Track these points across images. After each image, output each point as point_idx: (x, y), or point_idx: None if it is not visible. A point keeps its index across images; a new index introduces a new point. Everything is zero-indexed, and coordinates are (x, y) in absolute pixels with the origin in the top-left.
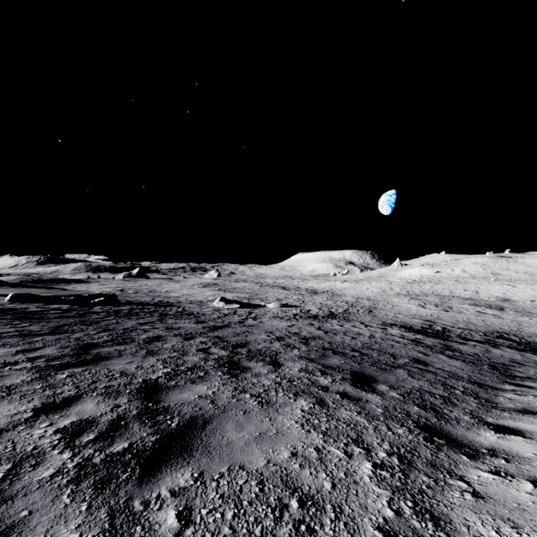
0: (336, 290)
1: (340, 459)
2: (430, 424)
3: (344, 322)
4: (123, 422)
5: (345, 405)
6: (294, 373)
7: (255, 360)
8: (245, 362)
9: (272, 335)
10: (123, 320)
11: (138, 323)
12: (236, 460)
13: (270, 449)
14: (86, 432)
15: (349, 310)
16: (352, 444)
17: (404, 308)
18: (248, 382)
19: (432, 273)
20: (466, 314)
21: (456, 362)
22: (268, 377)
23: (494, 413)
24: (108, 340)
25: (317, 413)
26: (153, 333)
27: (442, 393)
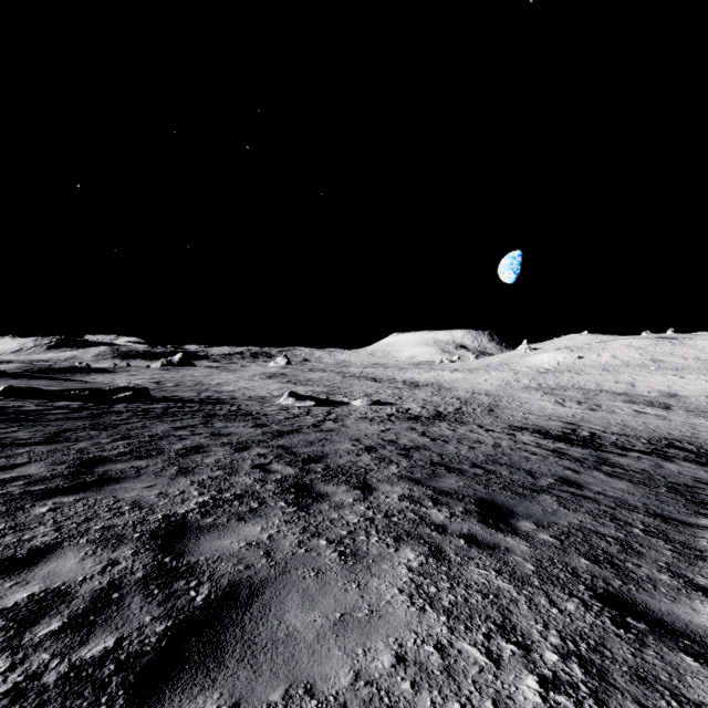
0: (443, 383)
1: (481, 668)
2: (613, 592)
3: (456, 425)
4: (116, 594)
5: (475, 558)
6: (392, 503)
7: (335, 482)
8: (320, 484)
9: (359, 443)
10: (153, 424)
11: (172, 427)
12: (299, 673)
13: (359, 648)
14: (49, 616)
15: (462, 408)
16: (498, 635)
17: (535, 406)
18: (325, 518)
19: (572, 359)
20: (619, 414)
21: (620, 483)
22: (355, 510)
23: (704, 568)
24: (125, 452)
25: (433, 573)
26: (191, 441)
27: (615, 533)
